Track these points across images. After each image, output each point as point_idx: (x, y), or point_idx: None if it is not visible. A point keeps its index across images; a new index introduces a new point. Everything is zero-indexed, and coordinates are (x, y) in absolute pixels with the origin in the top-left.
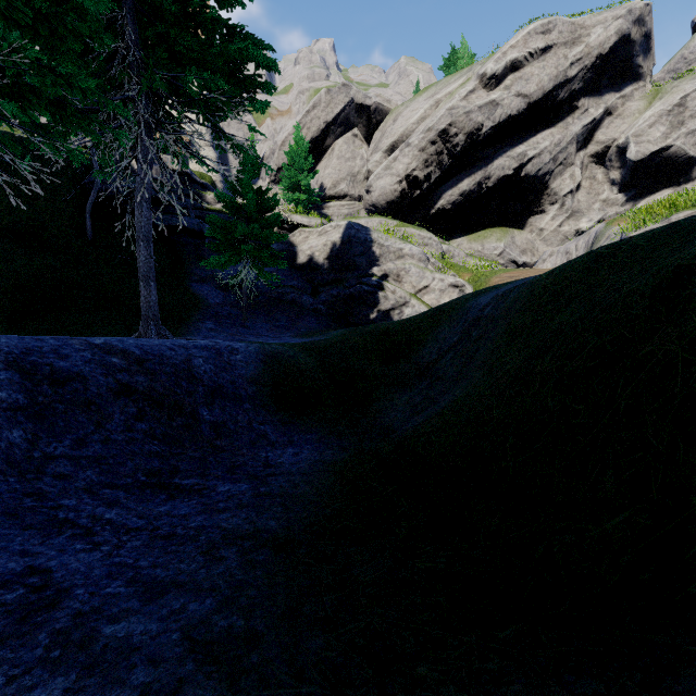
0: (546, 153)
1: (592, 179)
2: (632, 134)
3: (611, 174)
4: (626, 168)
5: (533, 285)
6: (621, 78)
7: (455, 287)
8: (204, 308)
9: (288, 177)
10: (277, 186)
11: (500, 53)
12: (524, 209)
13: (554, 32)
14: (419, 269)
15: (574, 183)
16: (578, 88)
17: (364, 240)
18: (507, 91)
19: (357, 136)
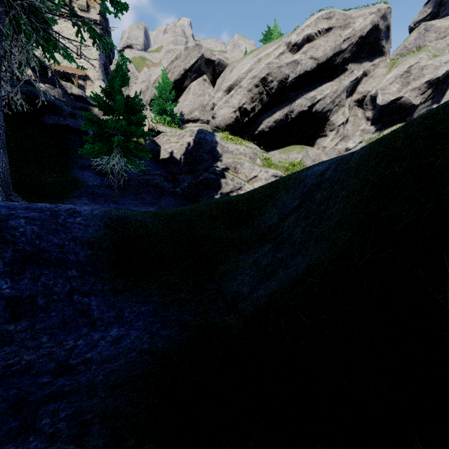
0: (328, 98)
1: (355, 116)
2: (379, 88)
3: (367, 113)
4: (376, 109)
5: (385, 141)
6: (373, 53)
7: (276, 177)
8: (83, 188)
9: (158, 104)
10: (151, 112)
11: (300, 29)
12: (314, 133)
13: (333, 18)
14: (250, 163)
15: (345, 118)
16: (347, 57)
17: (211, 142)
18: (304, 55)
19: (206, 80)
